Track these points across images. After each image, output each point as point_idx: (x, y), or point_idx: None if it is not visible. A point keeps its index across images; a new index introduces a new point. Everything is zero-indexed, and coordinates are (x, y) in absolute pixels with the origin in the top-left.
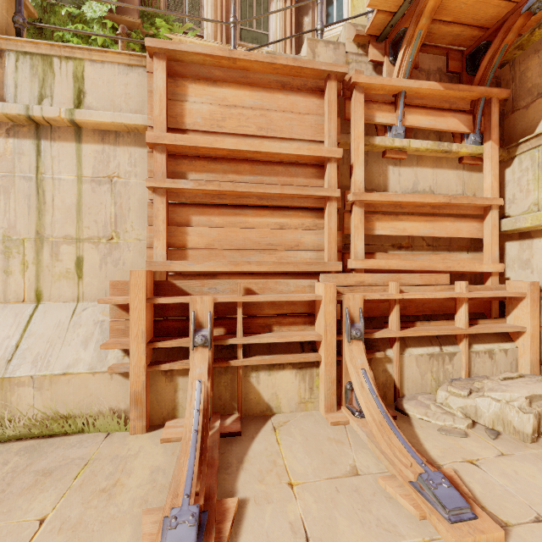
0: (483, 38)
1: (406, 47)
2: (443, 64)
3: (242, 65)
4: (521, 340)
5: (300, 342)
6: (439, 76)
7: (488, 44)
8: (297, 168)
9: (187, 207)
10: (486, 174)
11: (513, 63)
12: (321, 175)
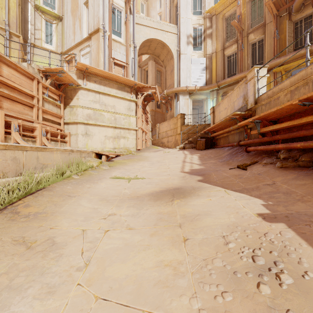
0: (62, 83)
1: (50, 79)
2: (53, 83)
3: (17, 66)
4: (68, 143)
5: (31, 137)
6: (53, 85)
7: (62, 84)
8: (28, 96)
9: (1, 96)
10: (62, 110)
11: (65, 89)
12: (32, 99)
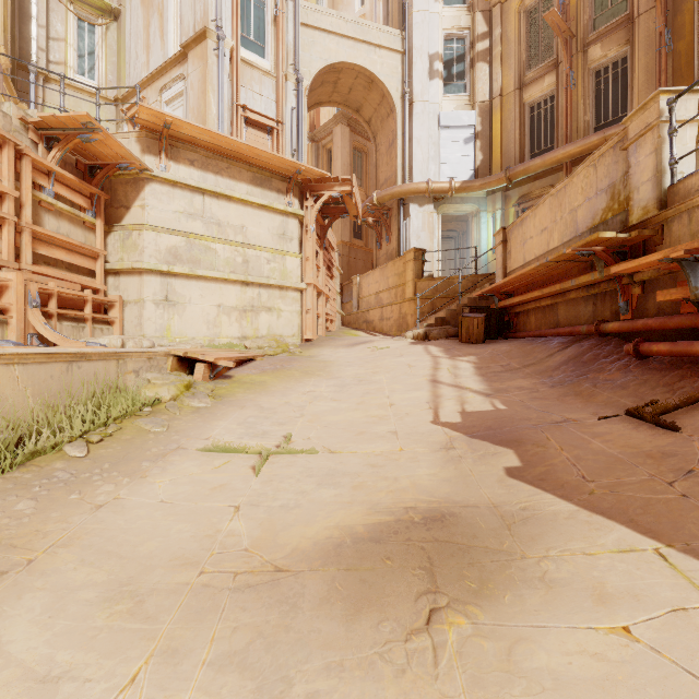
0: (98, 164)
1: (60, 150)
2: (74, 162)
3: None
4: (115, 325)
5: None
6: (72, 168)
7: (100, 167)
8: None
9: None
10: (99, 236)
11: (111, 181)
12: (0, 202)
